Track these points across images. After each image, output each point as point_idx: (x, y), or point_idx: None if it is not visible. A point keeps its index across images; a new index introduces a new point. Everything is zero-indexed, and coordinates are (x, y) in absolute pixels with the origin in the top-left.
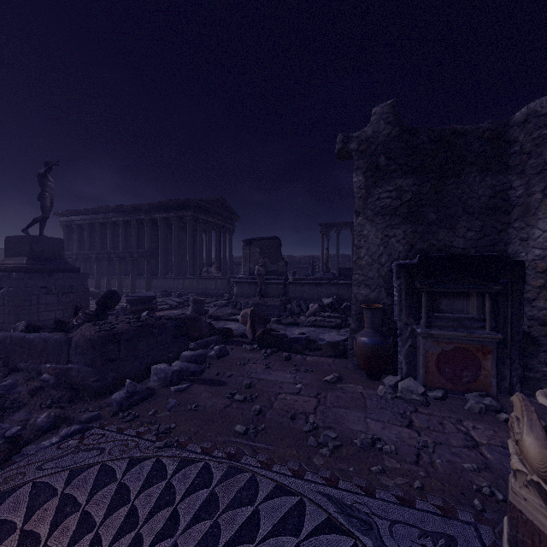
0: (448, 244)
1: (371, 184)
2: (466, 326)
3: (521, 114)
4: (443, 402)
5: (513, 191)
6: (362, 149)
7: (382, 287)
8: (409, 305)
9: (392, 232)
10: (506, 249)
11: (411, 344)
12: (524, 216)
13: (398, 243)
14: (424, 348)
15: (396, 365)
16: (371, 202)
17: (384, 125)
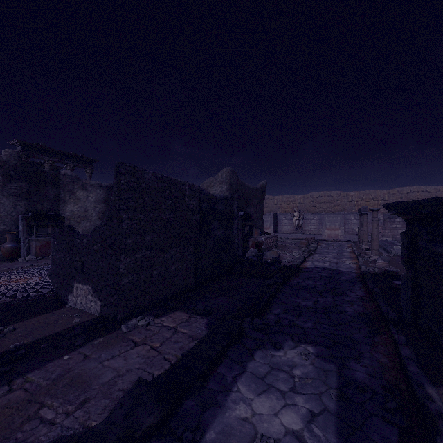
0: (41, 209)
1: (6, 181)
2: (49, 236)
3: (63, 172)
4: (43, 259)
5: (61, 194)
6: (1, 164)
7: (13, 225)
8: (28, 231)
9: (18, 203)
10: (59, 212)
11: (29, 245)
12: (64, 203)
13: (22, 208)
14: (35, 244)
15: (20, 255)
16: (6, 189)
17: (13, 159)
